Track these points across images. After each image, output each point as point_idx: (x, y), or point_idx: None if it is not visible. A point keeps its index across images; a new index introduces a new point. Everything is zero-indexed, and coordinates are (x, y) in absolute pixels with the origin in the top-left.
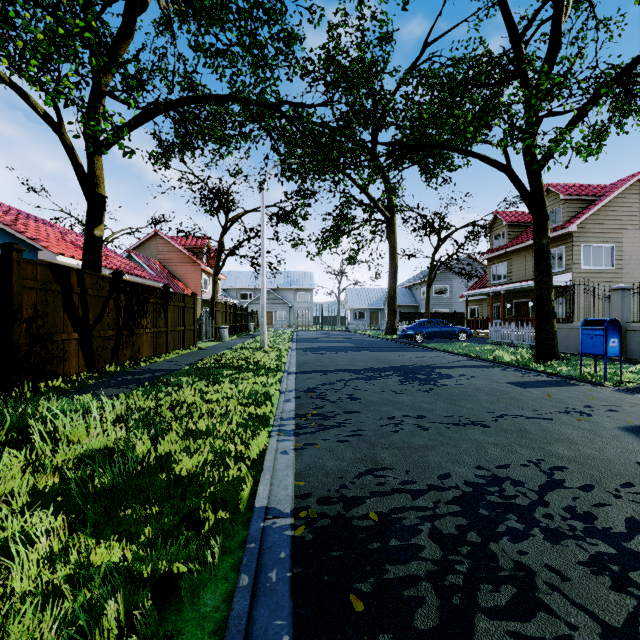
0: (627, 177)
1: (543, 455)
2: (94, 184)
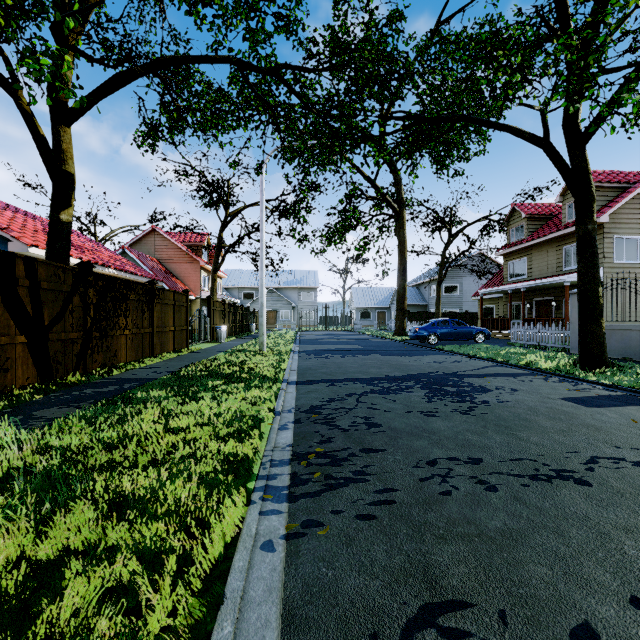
0: None
1: None
2: (60, 160)
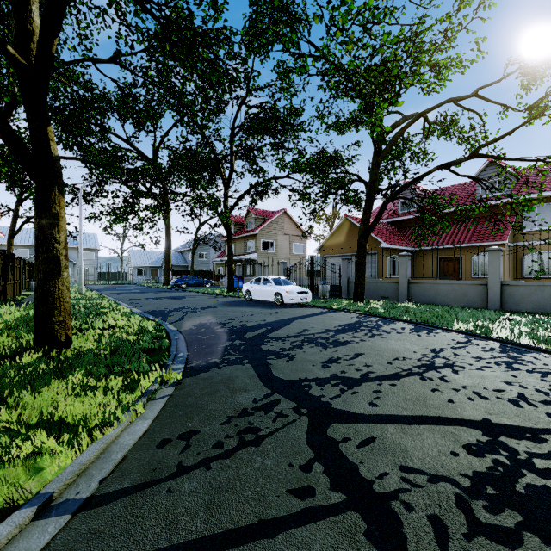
0: (280, 210)
1: (197, 305)
2: None
